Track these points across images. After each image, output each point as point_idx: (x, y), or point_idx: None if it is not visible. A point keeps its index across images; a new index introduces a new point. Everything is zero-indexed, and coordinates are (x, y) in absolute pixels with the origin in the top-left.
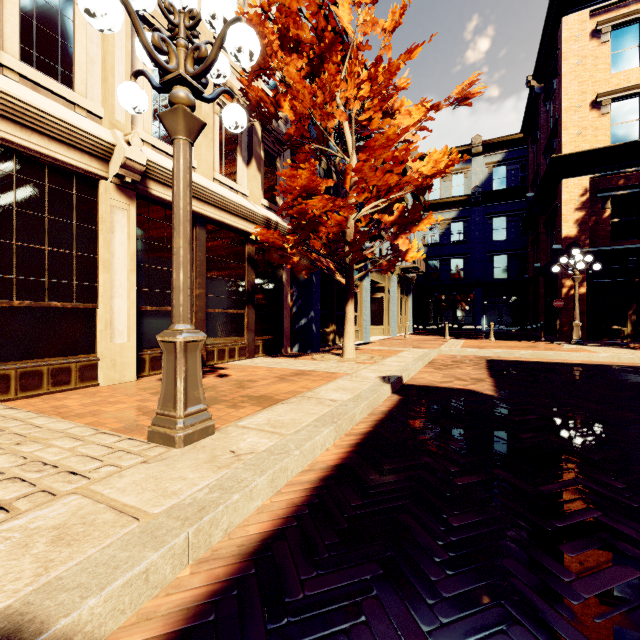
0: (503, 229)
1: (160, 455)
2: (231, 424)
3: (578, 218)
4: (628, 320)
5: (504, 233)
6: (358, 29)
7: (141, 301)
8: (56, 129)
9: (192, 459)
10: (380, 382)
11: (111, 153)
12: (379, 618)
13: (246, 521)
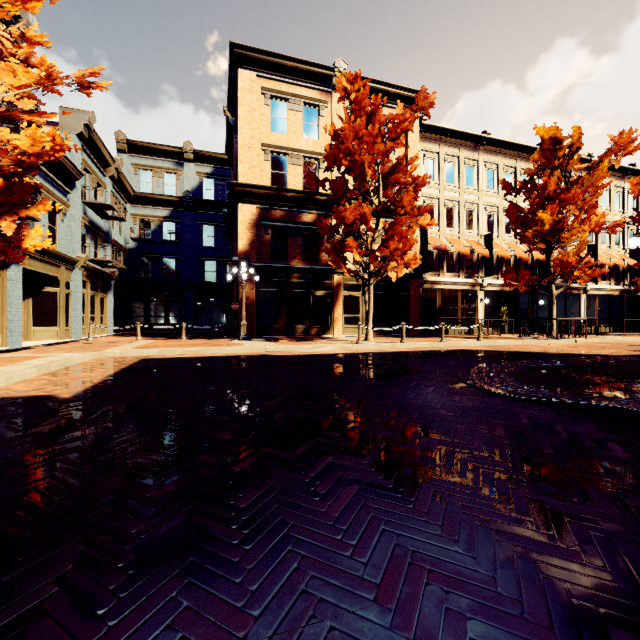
0: (212, 237)
1: None
2: None
3: (250, 238)
4: (280, 320)
5: (213, 241)
6: None
7: None
8: None
9: None
10: None
11: None
12: None
13: None
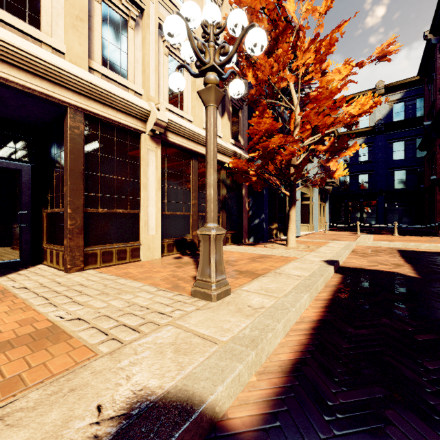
0: (402, 150)
1: (205, 305)
2: (237, 288)
3: None
4: None
5: (403, 154)
6: (302, 16)
7: (162, 208)
8: (120, 104)
9: (226, 309)
10: (325, 264)
11: (148, 116)
12: (402, 423)
13: (275, 351)
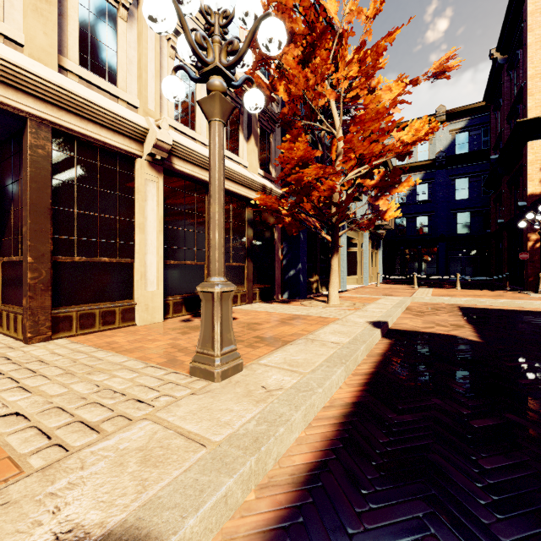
0: (466, 189)
1: (204, 388)
2: (254, 362)
3: None
4: None
5: (467, 192)
6: (344, 18)
7: (166, 256)
8: (106, 118)
9: (232, 393)
10: (370, 327)
11: (145, 136)
12: None
13: (289, 451)
